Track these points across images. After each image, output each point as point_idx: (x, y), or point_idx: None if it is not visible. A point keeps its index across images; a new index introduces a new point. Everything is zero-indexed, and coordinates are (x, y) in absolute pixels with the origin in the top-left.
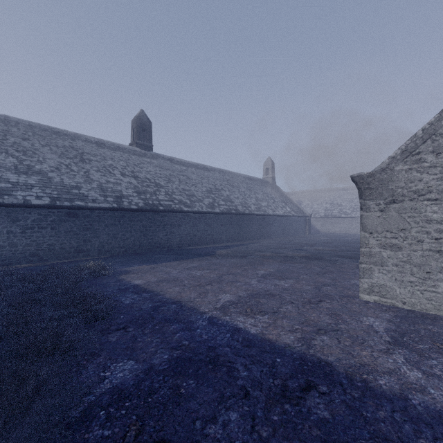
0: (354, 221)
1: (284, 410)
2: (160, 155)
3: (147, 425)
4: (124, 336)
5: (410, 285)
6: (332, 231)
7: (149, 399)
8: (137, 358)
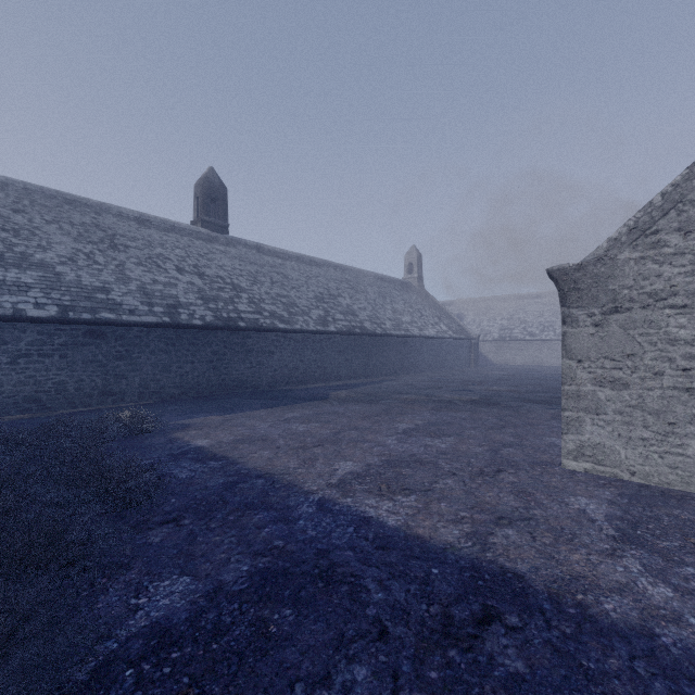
0: (545, 346)
1: (447, 659)
2: (240, 240)
3: (209, 694)
4: (175, 533)
5: (642, 444)
6: (511, 362)
7: (214, 646)
8: (195, 572)
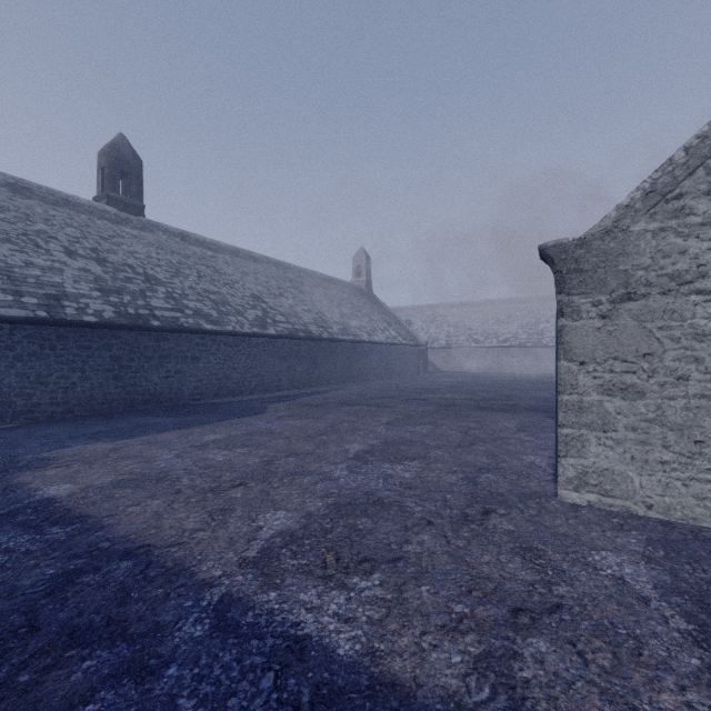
0: (489, 353)
1: None
2: (160, 225)
3: None
4: None
5: (661, 469)
6: (458, 369)
7: None
8: None
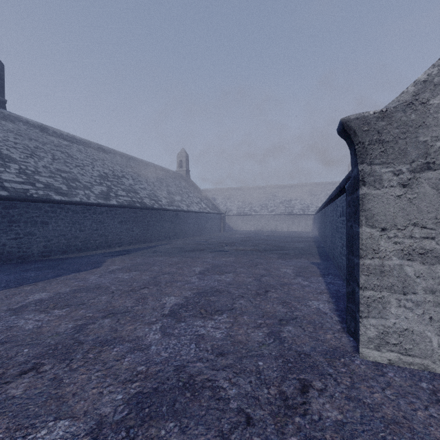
0: (263, 218)
1: None
2: (21, 117)
3: None
4: None
5: None
6: (244, 228)
7: None
8: None
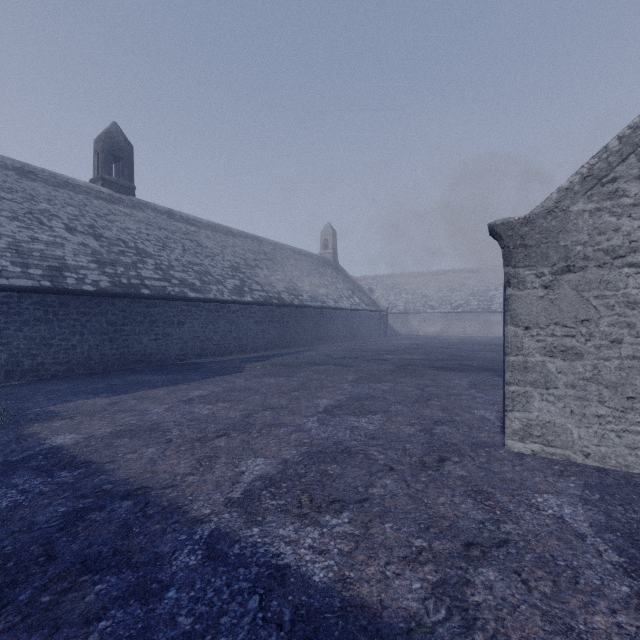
0: (444, 318)
1: None
2: (149, 204)
3: None
4: None
5: (597, 422)
6: (415, 332)
7: None
8: None
